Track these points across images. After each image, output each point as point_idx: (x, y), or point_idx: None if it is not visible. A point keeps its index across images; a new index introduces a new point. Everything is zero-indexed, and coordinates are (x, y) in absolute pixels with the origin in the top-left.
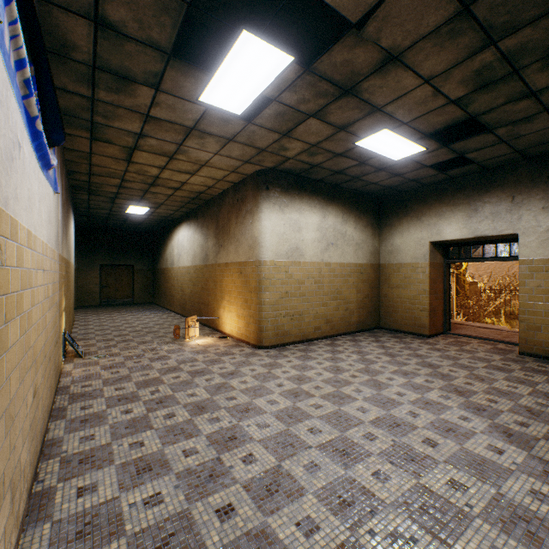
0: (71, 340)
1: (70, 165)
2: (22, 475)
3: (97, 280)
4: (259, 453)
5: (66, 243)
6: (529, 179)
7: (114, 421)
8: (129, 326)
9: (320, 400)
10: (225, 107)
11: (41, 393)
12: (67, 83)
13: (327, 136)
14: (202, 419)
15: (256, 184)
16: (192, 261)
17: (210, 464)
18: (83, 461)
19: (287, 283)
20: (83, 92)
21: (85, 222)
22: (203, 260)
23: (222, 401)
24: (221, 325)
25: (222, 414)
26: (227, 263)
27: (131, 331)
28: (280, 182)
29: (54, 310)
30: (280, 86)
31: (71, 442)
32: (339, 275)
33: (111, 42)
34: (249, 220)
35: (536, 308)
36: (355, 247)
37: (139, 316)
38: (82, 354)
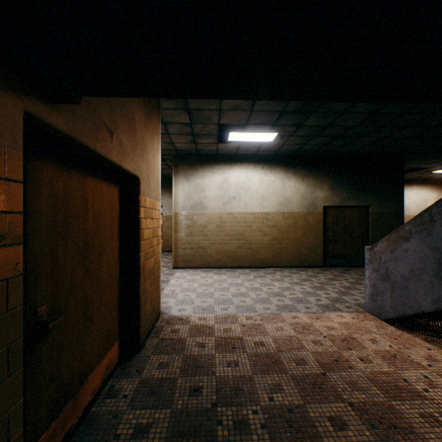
0: None
1: None
2: None
3: None
4: None
5: None
6: (166, 185)
7: None
8: None
9: None
10: None
11: None
12: None
13: None
14: None
15: None
16: None
17: None
18: None
19: None
20: None
21: None
22: None
23: None
24: None
25: None
26: None
27: None
28: None
29: None
30: None
31: None
32: None
33: None
34: None
35: (168, 233)
36: None
37: None
38: None
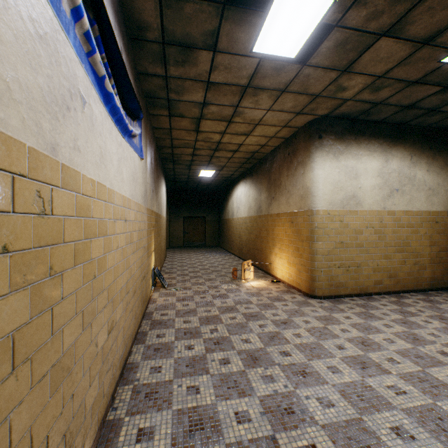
0: (159, 273)
1: (159, 142)
2: (88, 414)
3: (181, 228)
4: (324, 447)
5: (156, 200)
6: None
7: (178, 356)
8: (200, 264)
9: (399, 381)
10: (278, 53)
11: (121, 325)
12: (147, 67)
13: (400, 60)
14: (255, 373)
15: (308, 134)
16: (247, 212)
17: (264, 444)
18: (148, 395)
19: (342, 233)
20: (159, 72)
21: (173, 186)
22: (257, 211)
23: (275, 355)
24: (273, 270)
25: (276, 373)
26: (278, 214)
27: (201, 269)
28: (333, 129)
29: (140, 252)
30: (345, 2)
31: (144, 370)
32: (405, 225)
33: (173, 9)
34: (300, 171)
35: None
36: (427, 192)
37: (208, 256)
38: (166, 285)
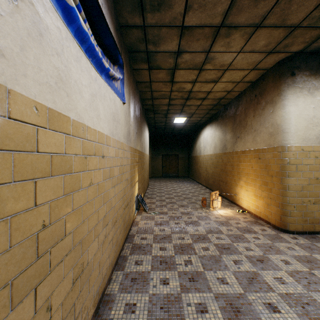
0: (141, 199)
1: (142, 95)
2: None
3: (160, 163)
4: None
5: (139, 141)
6: None
7: (153, 291)
8: (174, 191)
9: None
10: None
11: (96, 260)
12: (126, 18)
13: None
14: None
15: (279, 73)
16: (213, 150)
17: None
18: None
19: (317, 169)
20: (137, 22)
21: (154, 132)
22: (222, 149)
23: (260, 309)
24: (238, 200)
25: None
26: (244, 151)
27: (175, 195)
28: (307, 65)
29: (122, 184)
30: None
31: (118, 306)
32: None
33: None
34: (268, 110)
35: None
36: None
37: (180, 185)
38: (146, 209)
